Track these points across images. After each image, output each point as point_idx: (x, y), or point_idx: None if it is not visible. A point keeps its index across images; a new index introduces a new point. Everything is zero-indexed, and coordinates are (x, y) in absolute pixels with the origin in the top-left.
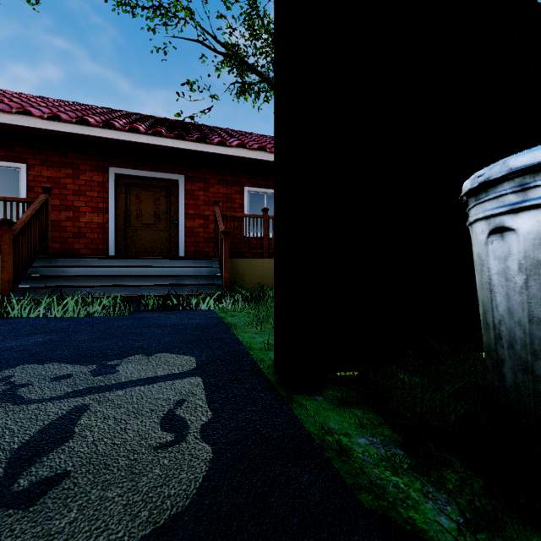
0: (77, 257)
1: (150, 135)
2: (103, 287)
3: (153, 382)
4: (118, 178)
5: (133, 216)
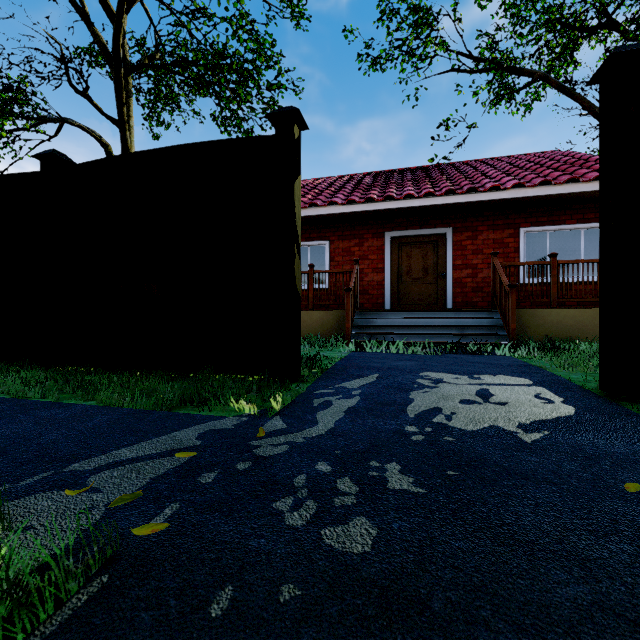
0: (378, 311)
1: (422, 198)
2: (403, 335)
3: (512, 385)
4: (392, 240)
5: (404, 272)
